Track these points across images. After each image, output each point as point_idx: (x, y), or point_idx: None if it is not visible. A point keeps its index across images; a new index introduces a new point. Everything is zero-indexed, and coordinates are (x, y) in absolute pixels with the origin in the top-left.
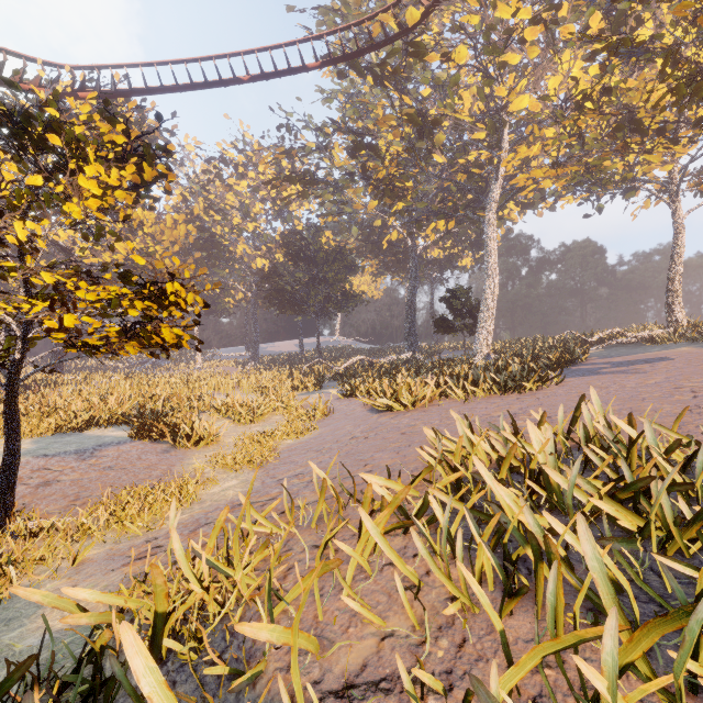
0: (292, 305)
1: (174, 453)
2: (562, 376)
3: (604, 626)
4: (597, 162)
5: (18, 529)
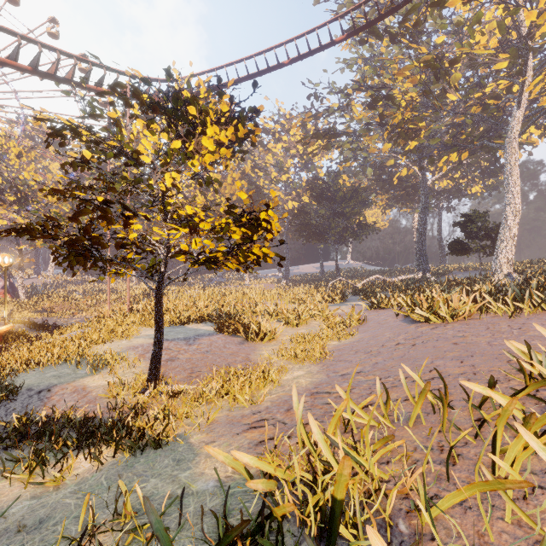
0: (317, 236)
1: (247, 344)
2: None
3: None
4: None
5: (163, 390)
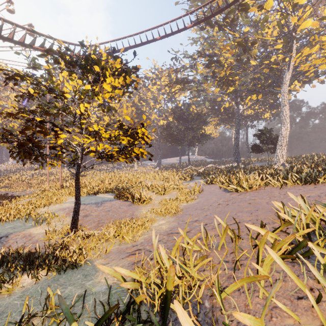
0: (177, 141)
1: (133, 206)
2: None
3: None
4: None
5: (80, 234)
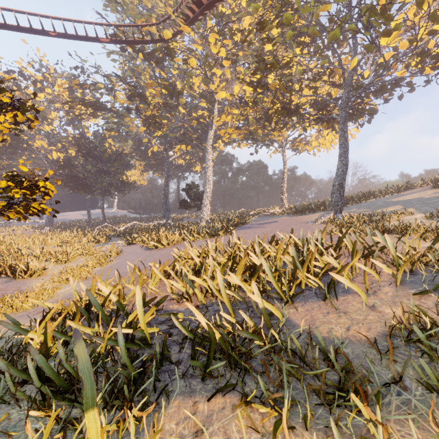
0: (84, 187)
1: (15, 282)
2: (237, 229)
3: (209, 269)
4: (254, 130)
5: None
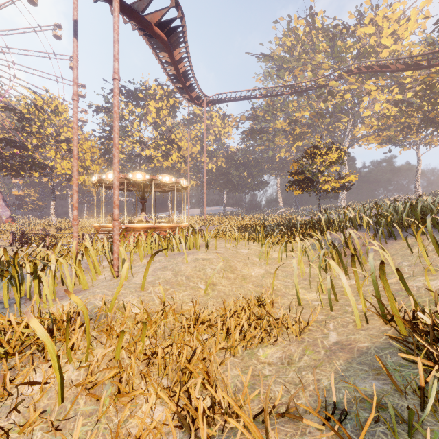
0: (238, 187)
1: None
2: None
3: None
4: (394, 136)
5: None
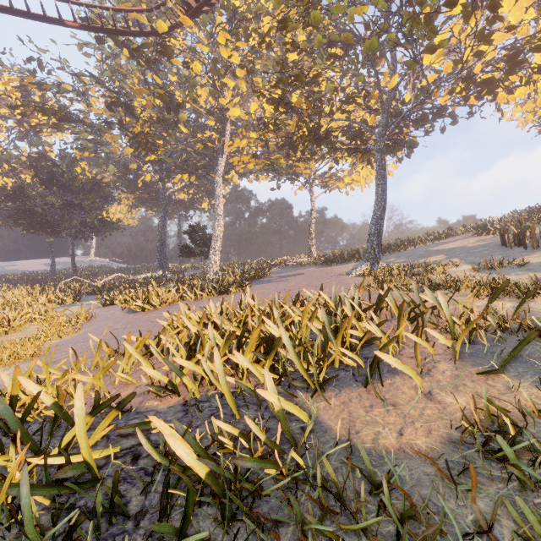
0: (44, 227)
1: None
2: (254, 284)
3: (206, 346)
4: (275, 160)
5: None
